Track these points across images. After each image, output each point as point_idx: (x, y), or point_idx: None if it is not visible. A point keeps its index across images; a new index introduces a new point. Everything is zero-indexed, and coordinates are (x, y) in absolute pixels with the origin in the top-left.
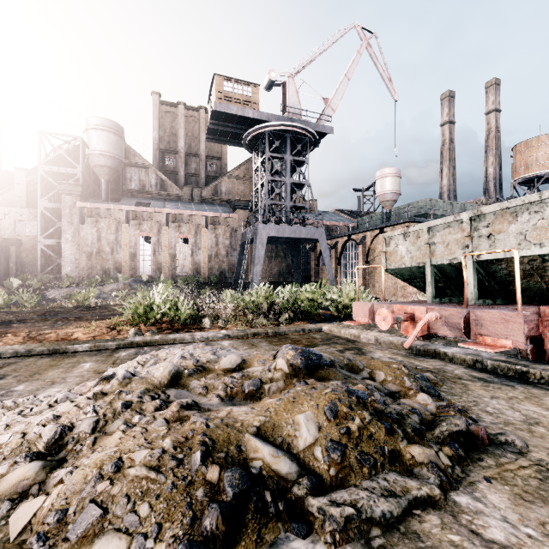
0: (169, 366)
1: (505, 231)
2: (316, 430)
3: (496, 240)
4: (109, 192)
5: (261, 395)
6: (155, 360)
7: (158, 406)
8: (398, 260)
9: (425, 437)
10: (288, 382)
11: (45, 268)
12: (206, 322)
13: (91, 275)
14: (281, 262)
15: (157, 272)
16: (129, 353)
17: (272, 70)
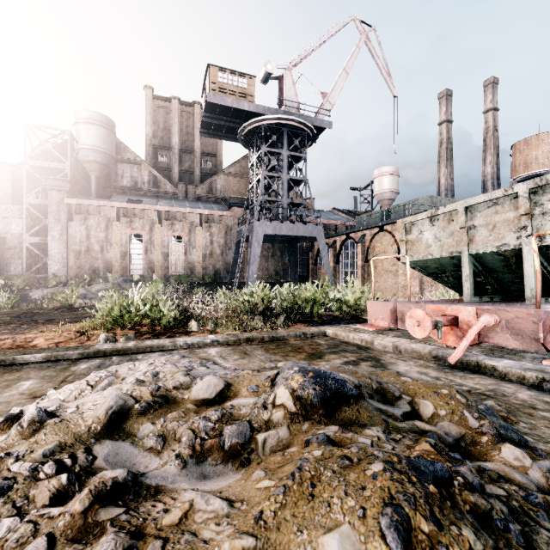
0: (109, 400)
1: None
2: None
3: None
4: (99, 189)
5: (250, 455)
6: (110, 380)
7: (61, 488)
8: (422, 250)
9: None
10: (295, 428)
11: (32, 268)
12: (192, 325)
13: (79, 275)
14: (278, 262)
15: (149, 271)
16: (90, 366)
17: (268, 62)
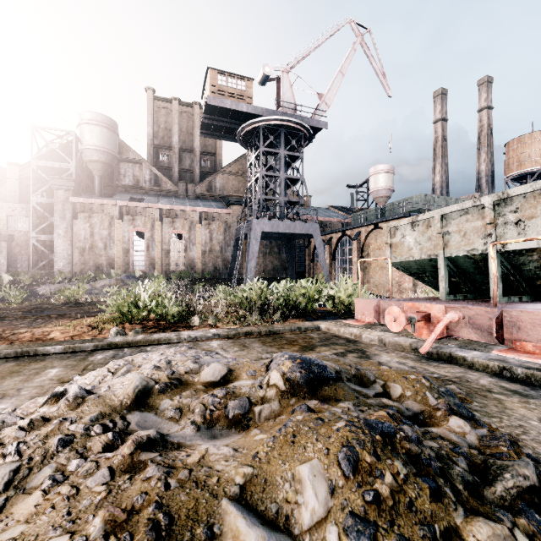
0: (135, 381)
1: (539, 216)
2: (328, 493)
3: (526, 227)
4: (102, 187)
5: (249, 422)
6: (128, 368)
7: (109, 442)
8: (405, 252)
9: (484, 496)
10: (284, 402)
11: (38, 264)
12: (195, 320)
13: (84, 271)
14: (276, 258)
15: (151, 268)
16: (105, 356)
17: (266, 65)
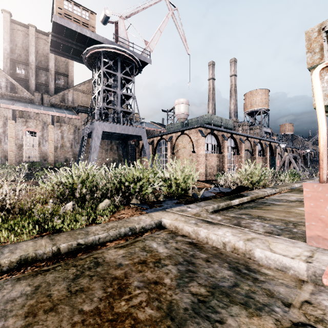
0: None
1: None
2: None
3: None
4: None
5: None
6: None
7: None
8: None
9: None
10: None
11: None
12: None
13: None
14: (115, 153)
15: (3, 159)
16: None
17: (107, 8)
